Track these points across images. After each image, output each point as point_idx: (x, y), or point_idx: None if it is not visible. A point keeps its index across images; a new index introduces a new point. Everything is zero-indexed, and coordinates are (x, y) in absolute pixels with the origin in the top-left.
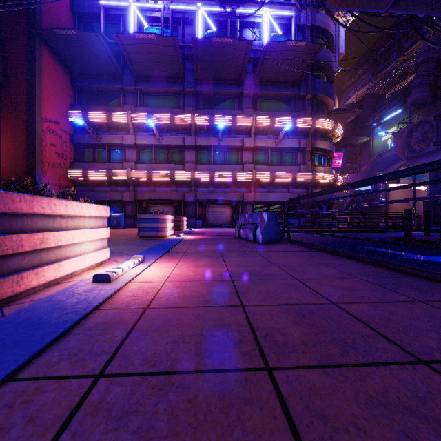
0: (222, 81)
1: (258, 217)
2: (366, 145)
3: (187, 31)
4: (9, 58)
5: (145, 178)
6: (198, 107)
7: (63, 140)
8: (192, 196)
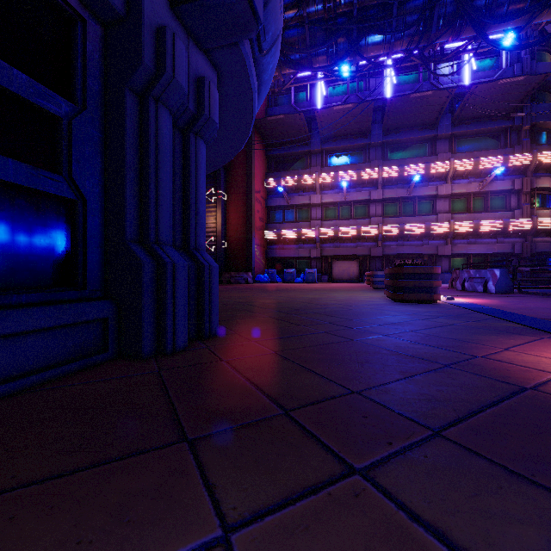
0: (412, 128)
1: (487, 273)
2: None
3: (372, 82)
4: None
5: (332, 234)
6: (384, 158)
7: (262, 205)
8: (379, 251)
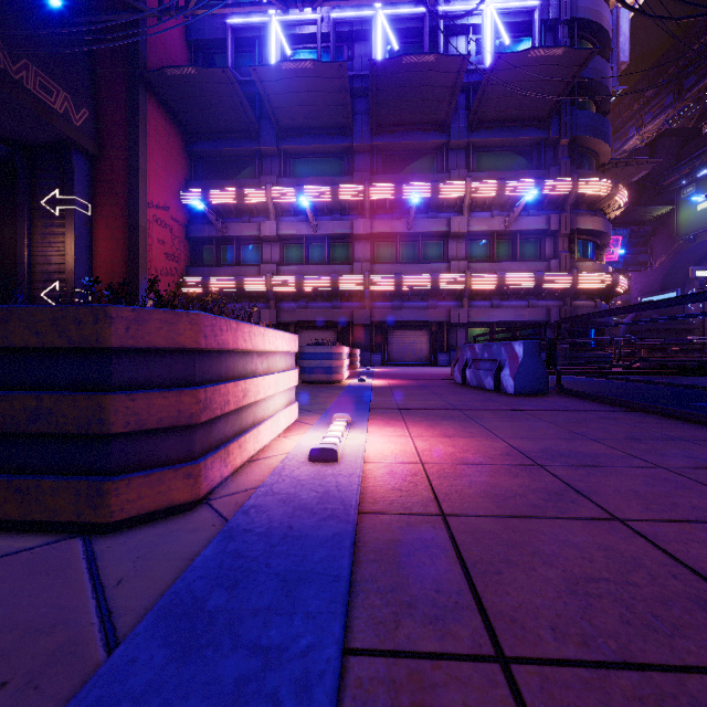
0: (414, 127)
1: (502, 350)
2: (665, 220)
3: (357, 51)
4: (103, 117)
5: (293, 287)
6: (375, 171)
7: (175, 234)
8: (366, 316)
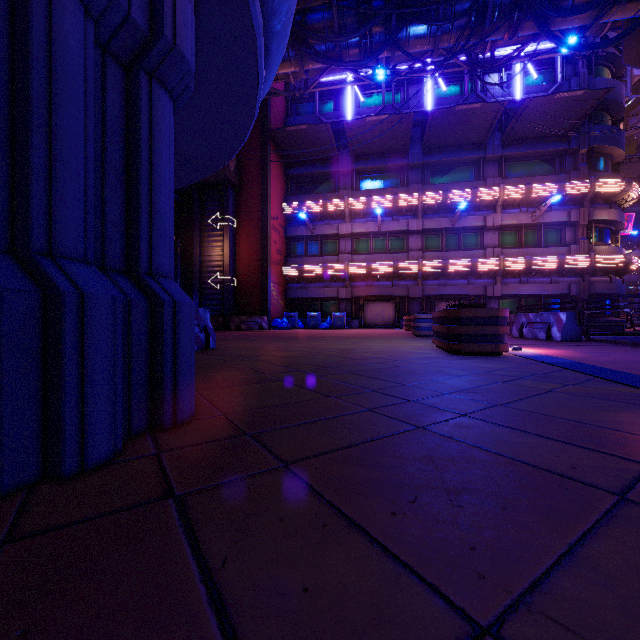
0: (457, 148)
1: (550, 317)
2: None
3: (411, 92)
4: (243, 161)
5: (364, 271)
6: (425, 182)
7: (280, 235)
8: (419, 291)
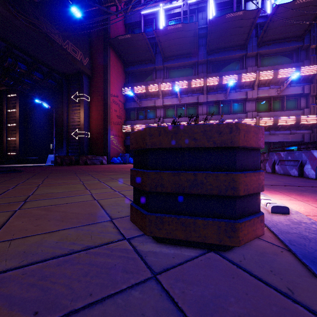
0: (228, 49)
1: (302, 155)
2: None
3: (199, 17)
4: (94, 60)
5: None
6: (208, 72)
7: (120, 107)
8: None
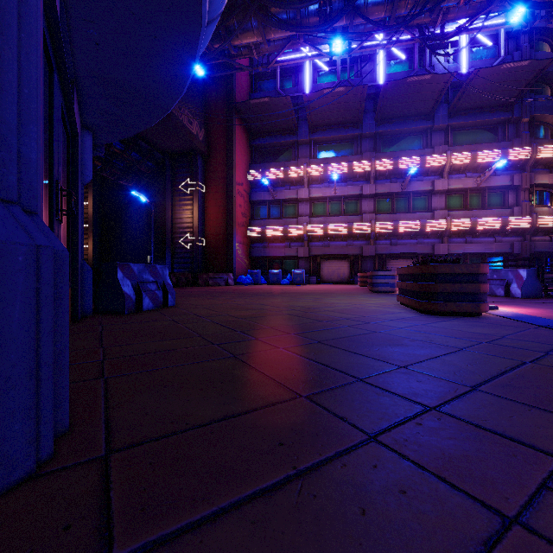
0: (407, 118)
1: (509, 273)
2: None
3: (364, 68)
4: (211, 132)
5: (321, 232)
6: (377, 150)
7: (245, 199)
8: (371, 250)
